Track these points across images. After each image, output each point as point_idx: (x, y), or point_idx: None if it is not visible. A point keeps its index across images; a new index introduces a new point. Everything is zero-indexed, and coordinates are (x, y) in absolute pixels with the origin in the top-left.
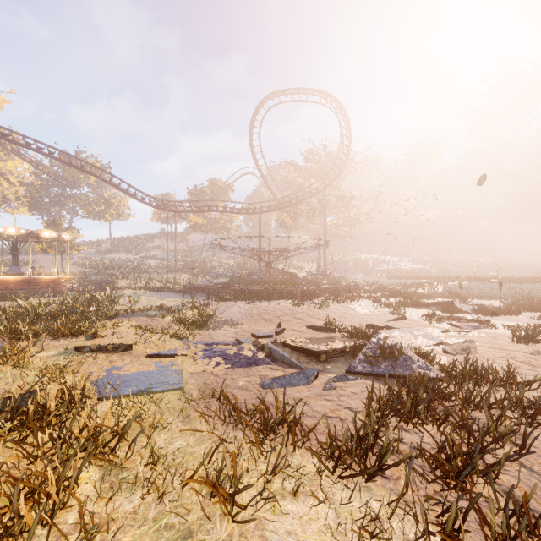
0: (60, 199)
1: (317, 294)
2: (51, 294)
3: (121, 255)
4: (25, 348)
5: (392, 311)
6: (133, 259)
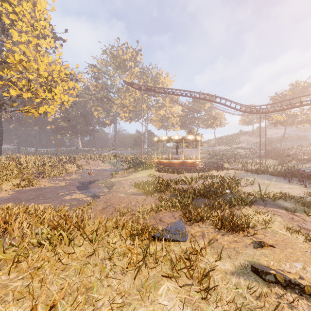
0: (192, 120)
1: None
2: (193, 171)
3: (221, 147)
4: (202, 249)
5: None
6: (229, 149)
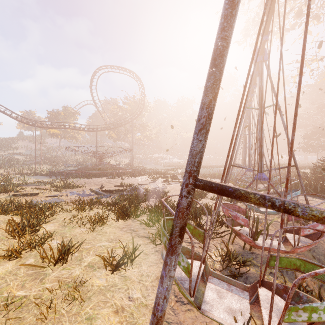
0: None
1: (124, 174)
2: None
3: None
4: None
5: (152, 180)
6: (3, 155)
